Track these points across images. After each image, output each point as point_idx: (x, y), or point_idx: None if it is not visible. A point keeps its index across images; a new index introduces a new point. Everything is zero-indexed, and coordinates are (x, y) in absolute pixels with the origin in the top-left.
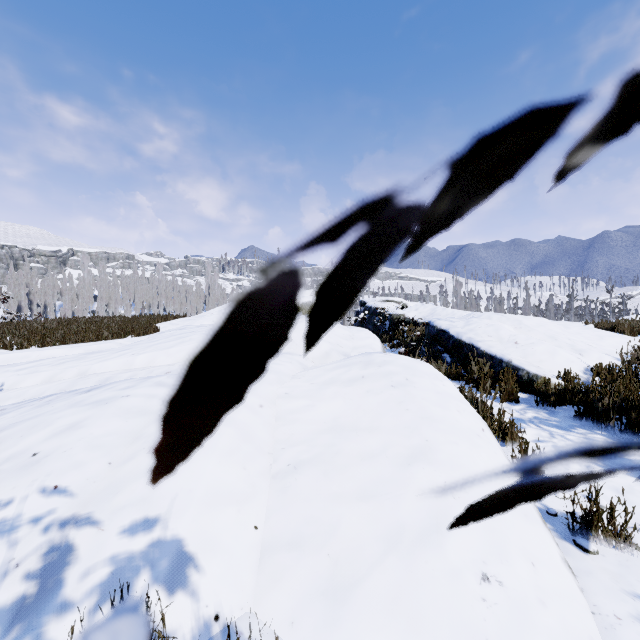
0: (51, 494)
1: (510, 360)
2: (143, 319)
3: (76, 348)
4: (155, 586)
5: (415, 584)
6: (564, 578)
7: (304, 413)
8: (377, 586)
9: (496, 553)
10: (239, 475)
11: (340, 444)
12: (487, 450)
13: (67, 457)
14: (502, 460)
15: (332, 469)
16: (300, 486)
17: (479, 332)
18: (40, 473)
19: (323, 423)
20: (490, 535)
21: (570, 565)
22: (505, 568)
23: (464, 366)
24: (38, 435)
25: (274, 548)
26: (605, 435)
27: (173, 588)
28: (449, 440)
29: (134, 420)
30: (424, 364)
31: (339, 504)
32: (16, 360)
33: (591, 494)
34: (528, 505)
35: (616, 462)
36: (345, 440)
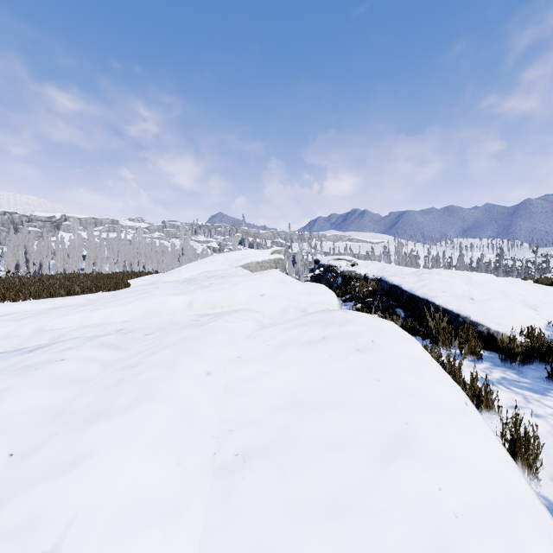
0: None
1: (469, 316)
2: (116, 275)
3: (43, 303)
4: None
5: None
6: None
7: (258, 382)
8: None
9: None
10: (170, 475)
11: (300, 426)
12: (478, 433)
13: None
14: (497, 446)
15: (290, 464)
16: (249, 489)
17: (433, 288)
18: None
19: (279, 396)
20: None
21: None
22: None
23: (419, 321)
24: None
25: None
26: None
27: None
28: (433, 422)
29: (61, 391)
30: (388, 323)
31: (300, 523)
32: None
33: None
34: (545, 516)
35: None
36: (306, 421)
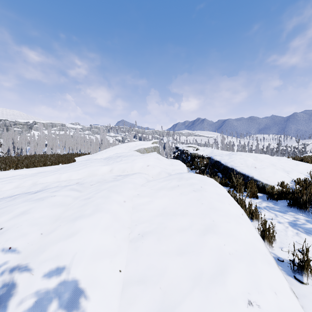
0: (7, 252)
1: (253, 176)
2: (68, 155)
3: (32, 170)
4: (60, 310)
5: (210, 307)
6: (293, 301)
7: (147, 205)
8: (188, 308)
9: (255, 287)
10: (111, 240)
11: (166, 222)
12: (245, 226)
13: (18, 230)
14: (253, 231)
15: (162, 237)
16: (145, 246)
17: (236, 162)
18: (2, 240)
19: (157, 211)
20: (251, 276)
21: (294, 291)
22: (261, 296)
23: (229, 179)
24: (5, 217)
25: (130, 283)
26: (304, 216)
27: (71, 310)
28: (225, 220)
29: (57, 209)
30: (210, 179)
31: (166, 257)
32: (2, 176)
33: (304, 251)
34: (269, 257)
35: (311, 230)
36: (169, 220)
